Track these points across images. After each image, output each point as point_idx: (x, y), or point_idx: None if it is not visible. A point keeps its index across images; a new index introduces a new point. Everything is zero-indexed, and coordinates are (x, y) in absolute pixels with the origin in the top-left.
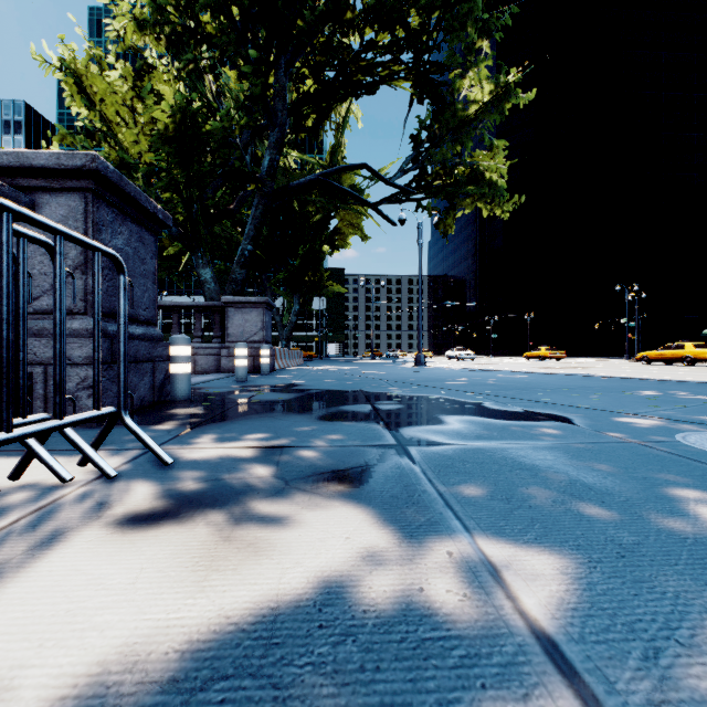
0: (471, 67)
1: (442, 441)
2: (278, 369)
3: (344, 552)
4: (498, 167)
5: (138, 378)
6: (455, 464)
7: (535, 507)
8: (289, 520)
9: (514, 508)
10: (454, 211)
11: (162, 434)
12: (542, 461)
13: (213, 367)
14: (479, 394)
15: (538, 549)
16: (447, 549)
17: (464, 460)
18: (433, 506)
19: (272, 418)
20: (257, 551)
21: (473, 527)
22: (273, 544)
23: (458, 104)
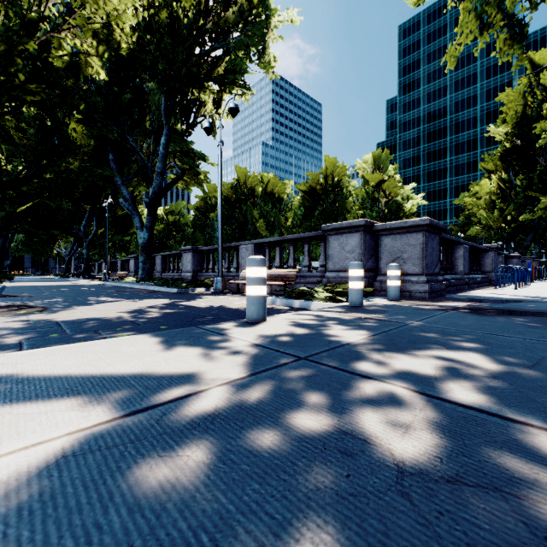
0: None
1: None
2: None
3: None
4: None
5: None
6: None
7: None
8: None
9: None
10: None
11: None
12: None
13: None
14: None
15: None
16: None
17: None
18: None
19: None
20: None
21: None
22: None
23: None
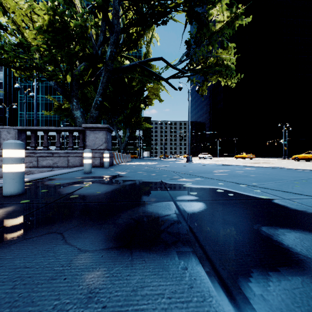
0: (218, 3)
1: None
2: (116, 164)
3: None
4: (231, 58)
5: None
6: None
7: None
8: None
9: None
10: (207, 83)
11: None
12: None
13: (78, 163)
14: (252, 186)
15: None
16: None
17: None
18: None
19: (58, 236)
20: None
21: None
22: None
23: (211, 24)
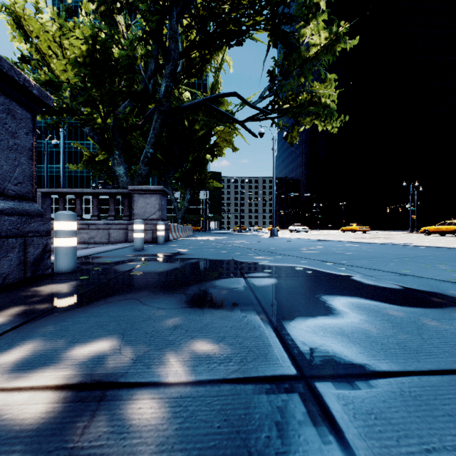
0: (312, 20)
1: (361, 362)
2: (172, 239)
3: None
4: (331, 94)
5: None
6: None
7: None
8: None
9: None
10: (298, 127)
11: None
12: None
13: (123, 238)
14: (338, 264)
15: None
16: None
17: None
18: None
19: (135, 301)
20: None
21: None
22: None
23: (303, 48)
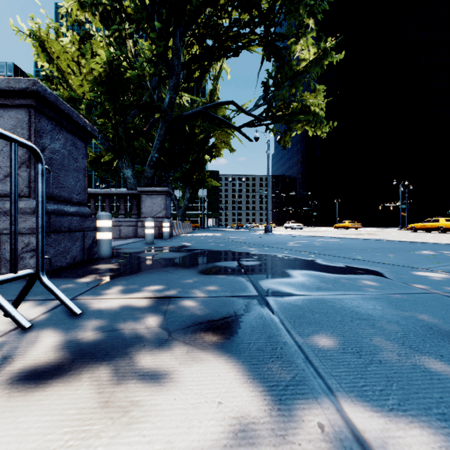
0: (302, 37)
1: (292, 292)
2: (175, 235)
3: (216, 425)
4: (319, 103)
5: (71, 243)
6: (306, 314)
7: (385, 362)
8: (167, 379)
9: (367, 363)
10: (290, 132)
11: (82, 286)
12: (374, 311)
13: (132, 234)
14: (311, 253)
15: (407, 420)
16: (318, 420)
17: (312, 310)
18: (295, 361)
19: (166, 272)
20: (131, 423)
21: (336, 388)
22: (147, 412)
23: (293, 61)
